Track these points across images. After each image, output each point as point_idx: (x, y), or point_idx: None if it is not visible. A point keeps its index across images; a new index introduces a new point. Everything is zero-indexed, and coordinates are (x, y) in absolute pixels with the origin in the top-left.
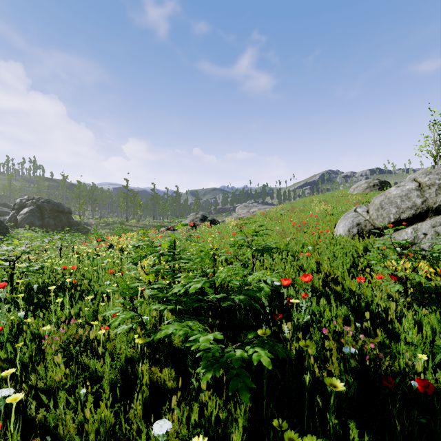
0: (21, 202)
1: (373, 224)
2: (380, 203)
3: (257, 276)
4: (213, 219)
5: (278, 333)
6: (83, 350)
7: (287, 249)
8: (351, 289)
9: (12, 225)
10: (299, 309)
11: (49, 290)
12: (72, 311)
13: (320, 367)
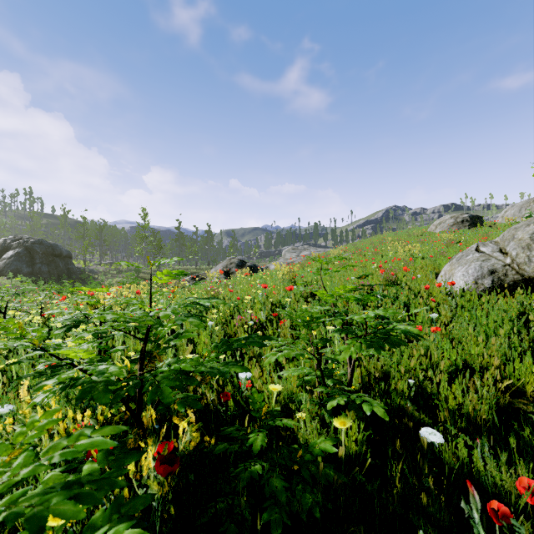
0: (4, 243)
1: (521, 271)
2: (532, 237)
3: None
4: (253, 265)
5: None
6: None
7: None
8: None
9: None
10: None
11: None
12: None
13: None
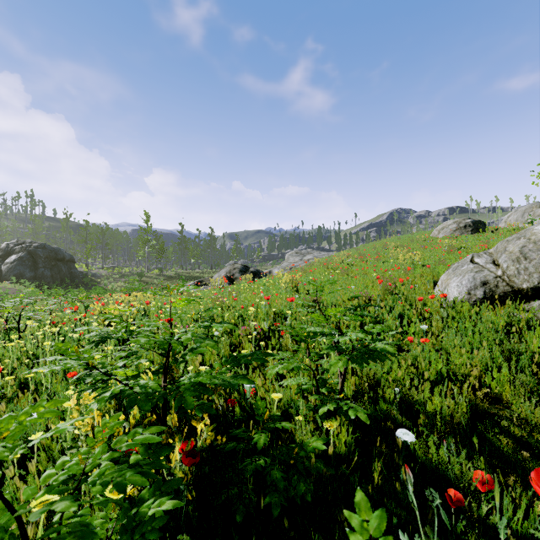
0: (7, 247)
1: (511, 283)
2: (521, 250)
3: None
4: (256, 270)
5: None
6: None
7: None
8: None
9: None
10: None
11: None
12: None
13: None
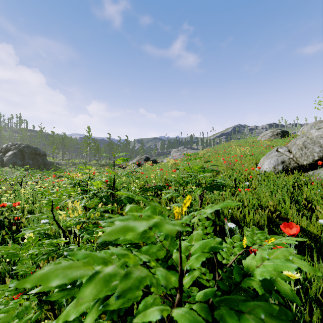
0: (6, 147)
1: (297, 162)
2: (303, 143)
3: (280, 269)
4: (154, 159)
5: None
6: None
7: None
8: (308, 229)
9: None
10: None
11: None
12: None
13: None
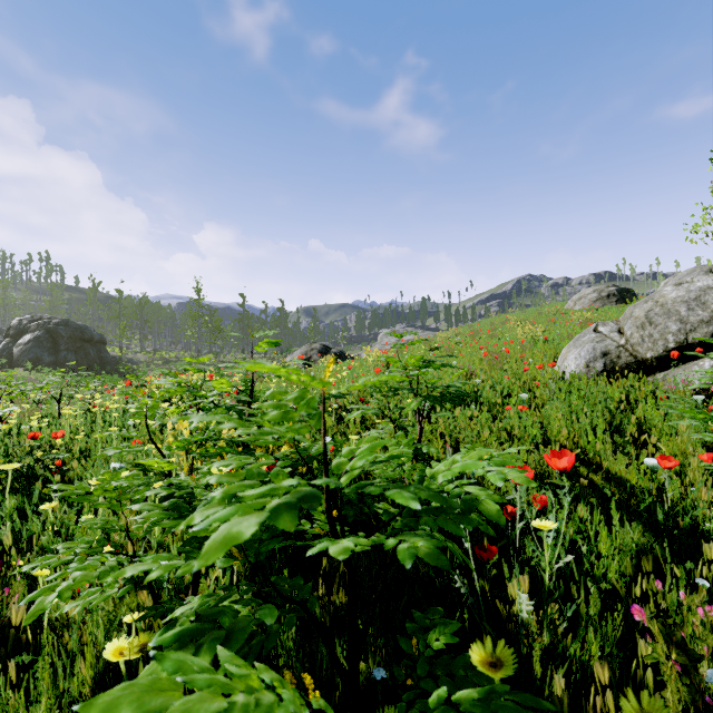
0: (19, 324)
1: (634, 353)
2: (647, 315)
3: (467, 468)
4: (340, 351)
5: (490, 595)
6: (6, 643)
7: (478, 398)
8: (628, 479)
9: (4, 363)
10: (530, 529)
11: (2, 481)
12: (8, 537)
13: (619, 707)
